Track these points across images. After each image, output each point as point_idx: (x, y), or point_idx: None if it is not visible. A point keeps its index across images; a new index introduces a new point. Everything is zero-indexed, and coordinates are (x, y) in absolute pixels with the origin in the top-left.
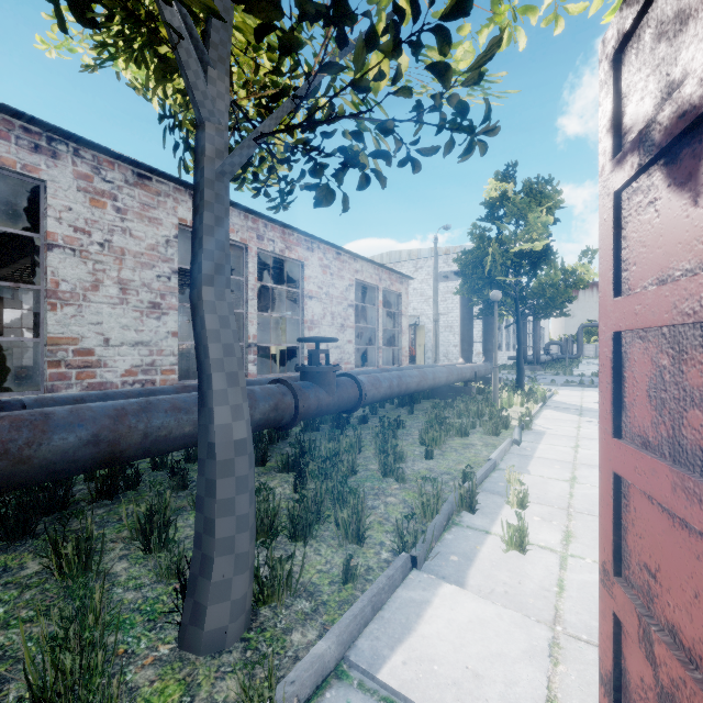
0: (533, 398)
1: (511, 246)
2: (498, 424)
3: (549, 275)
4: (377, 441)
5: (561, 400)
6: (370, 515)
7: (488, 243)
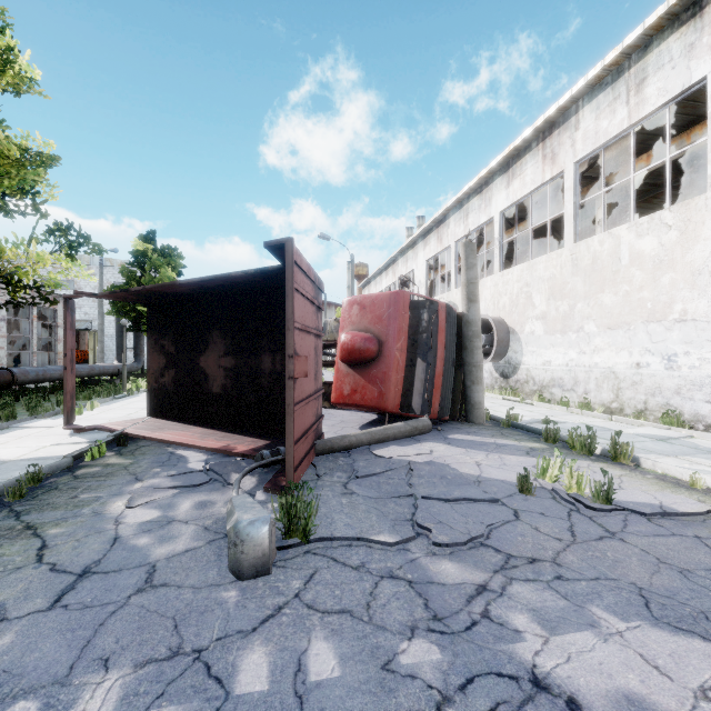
0: None
1: None
2: (111, 392)
3: None
4: (26, 401)
5: None
6: (19, 418)
7: (134, 281)
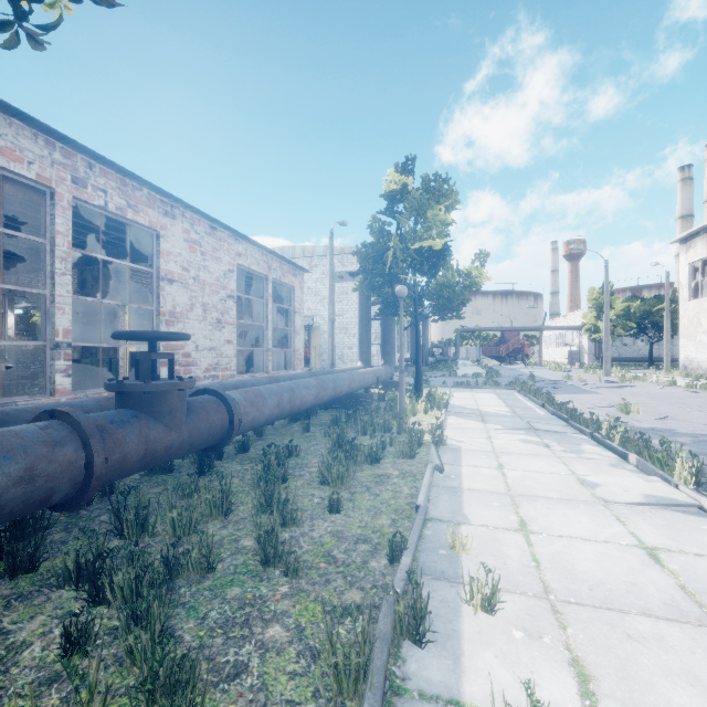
0: (435, 403)
1: (411, 243)
2: (413, 444)
3: (447, 276)
4: (257, 492)
5: (459, 404)
6: (227, 706)
7: (388, 238)
